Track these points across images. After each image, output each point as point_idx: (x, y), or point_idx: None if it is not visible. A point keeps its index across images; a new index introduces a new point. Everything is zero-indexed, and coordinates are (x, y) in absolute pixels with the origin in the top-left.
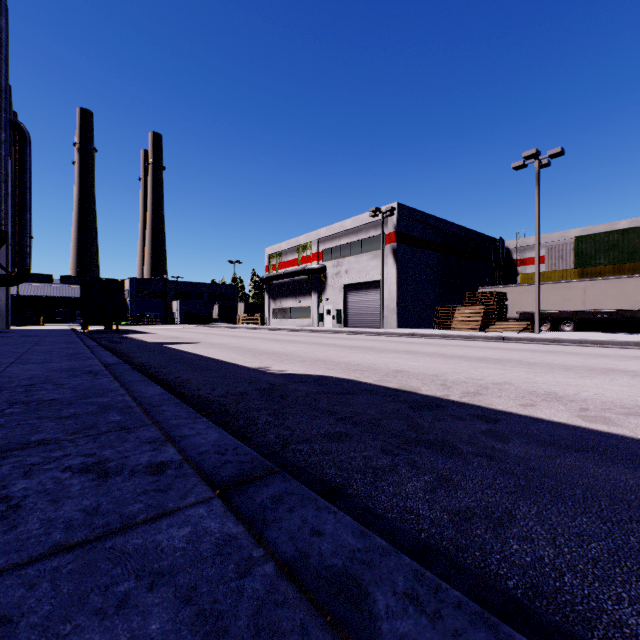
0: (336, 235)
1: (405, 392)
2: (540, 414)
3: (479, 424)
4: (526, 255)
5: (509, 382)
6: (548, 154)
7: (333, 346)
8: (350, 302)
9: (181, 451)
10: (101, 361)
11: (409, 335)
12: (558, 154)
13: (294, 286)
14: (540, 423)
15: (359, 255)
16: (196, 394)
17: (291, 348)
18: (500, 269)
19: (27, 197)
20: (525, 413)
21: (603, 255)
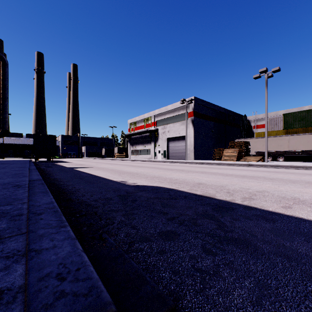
0: (163, 113)
1: (207, 197)
2: (299, 214)
3: (263, 223)
4: (257, 123)
5: (266, 190)
6: (272, 70)
7: (162, 169)
8: (170, 147)
9: (26, 272)
10: (29, 178)
11: (201, 163)
12: (277, 70)
13: (142, 139)
14: (304, 222)
15: (175, 123)
16: (80, 199)
17: (140, 170)
18: (245, 130)
19: (6, 93)
20: (289, 213)
21: (297, 123)
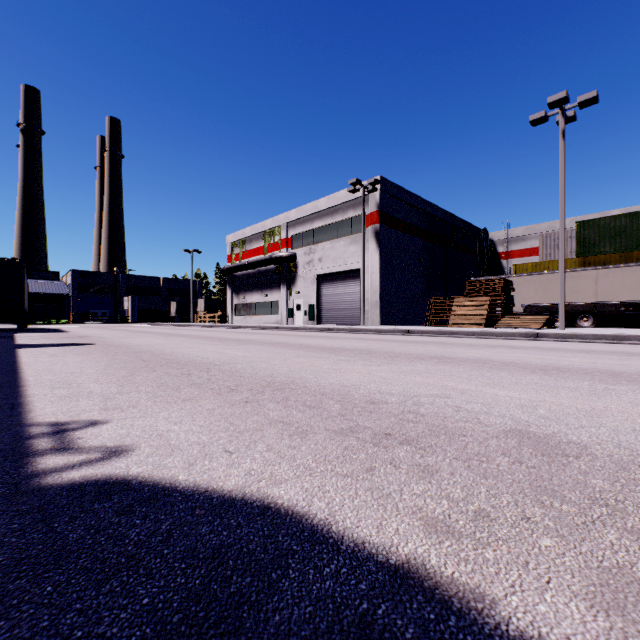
0: (308, 217)
1: None
2: None
3: None
4: (511, 247)
5: None
6: (579, 100)
7: (305, 348)
8: (324, 295)
9: None
10: None
11: (403, 332)
12: (591, 101)
13: (260, 278)
14: None
15: (335, 240)
16: None
17: (232, 352)
18: (485, 262)
19: None
20: None
21: (609, 242)
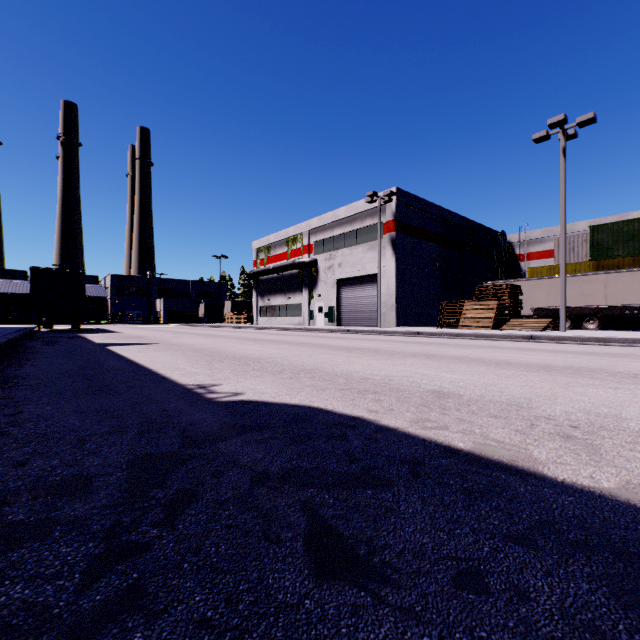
0: (328, 225)
1: (510, 472)
2: None
3: None
4: (530, 249)
5: None
6: (577, 121)
7: (325, 347)
8: (344, 298)
9: None
10: None
11: (414, 334)
12: (589, 121)
13: (283, 282)
14: None
15: (354, 247)
16: None
17: (269, 350)
18: (502, 264)
19: None
20: None
21: (622, 246)
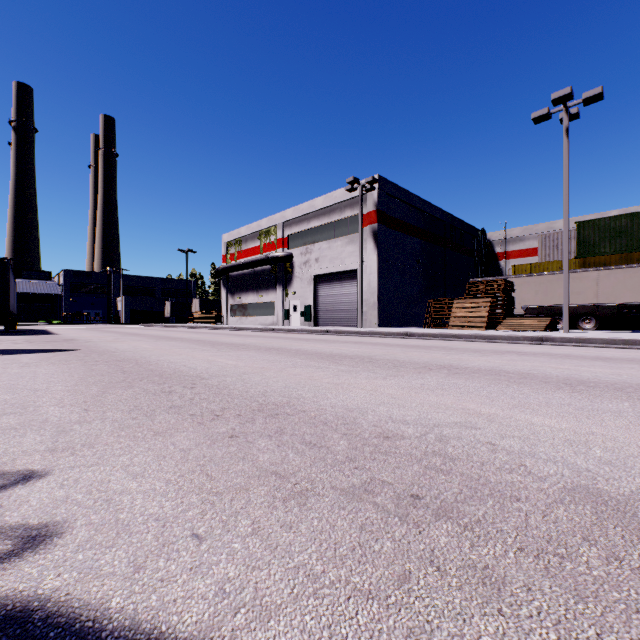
0: (305, 217)
1: None
2: None
3: None
4: (509, 248)
5: None
6: (583, 97)
7: (302, 355)
8: (321, 296)
9: None
10: None
11: (403, 335)
12: (595, 98)
13: (255, 278)
14: None
15: (332, 240)
16: None
17: (223, 361)
18: (482, 263)
19: None
20: None
21: (609, 243)
